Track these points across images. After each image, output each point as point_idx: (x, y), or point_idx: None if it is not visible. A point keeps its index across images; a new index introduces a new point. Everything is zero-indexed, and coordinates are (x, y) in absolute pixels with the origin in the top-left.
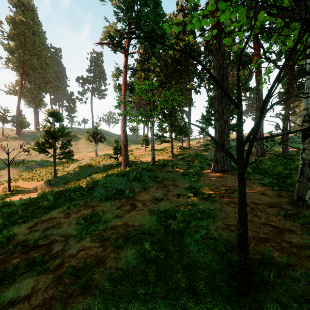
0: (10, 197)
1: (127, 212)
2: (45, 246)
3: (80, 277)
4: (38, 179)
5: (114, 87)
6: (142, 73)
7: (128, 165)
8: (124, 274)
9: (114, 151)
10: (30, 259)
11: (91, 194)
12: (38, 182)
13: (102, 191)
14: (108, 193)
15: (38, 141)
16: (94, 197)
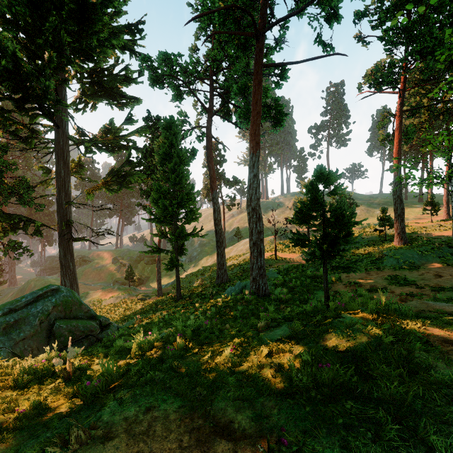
0: (278, 264)
1: (432, 278)
2: (369, 286)
3: (412, 297)
4: (289, 251)
5: (379, 141)
6: (423, 99)
7: (405, 241)
8: (448, 299)
9: (379, 222)
10: (366, 289)
11: (381, 264)
12: (291, 254)
13: (392, 262)
14: (400, 265)
15: (296, 213)
16: (385, 266)
